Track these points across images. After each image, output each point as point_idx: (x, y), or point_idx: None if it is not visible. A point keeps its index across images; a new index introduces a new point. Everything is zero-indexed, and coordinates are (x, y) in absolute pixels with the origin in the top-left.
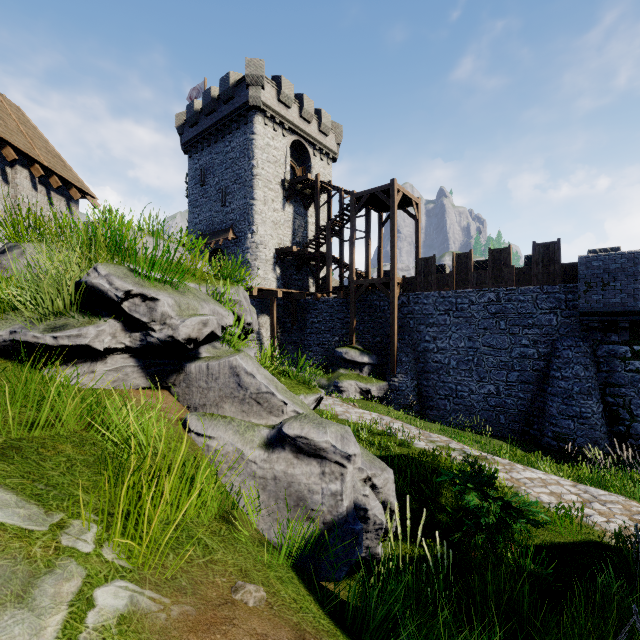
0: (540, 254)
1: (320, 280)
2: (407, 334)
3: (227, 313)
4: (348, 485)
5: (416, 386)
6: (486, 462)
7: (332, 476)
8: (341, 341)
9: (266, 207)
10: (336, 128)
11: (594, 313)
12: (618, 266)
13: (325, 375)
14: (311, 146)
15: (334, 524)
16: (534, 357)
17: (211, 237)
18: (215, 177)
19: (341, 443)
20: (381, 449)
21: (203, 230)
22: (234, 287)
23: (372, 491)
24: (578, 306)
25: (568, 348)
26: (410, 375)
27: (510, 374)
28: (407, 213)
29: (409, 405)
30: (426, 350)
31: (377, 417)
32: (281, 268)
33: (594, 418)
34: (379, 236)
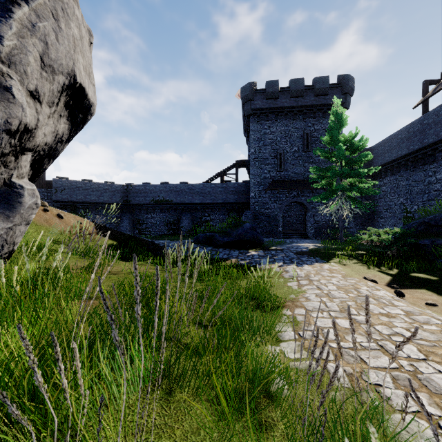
0: None
1: None
2: None
3: None
4: None
5: None
6: None
7: None
8: None
9: None
10: None
11: (59, 201)
12: (67, 184)
13: None
14: None
15: None
16: None
17: None
18: None
19: None
20: None
21: None
22: None
23: None
24: (52, 198)
25: None
26: None
27: None
28: None
29: None
30: None
31: None
32: None
33: None
34: None
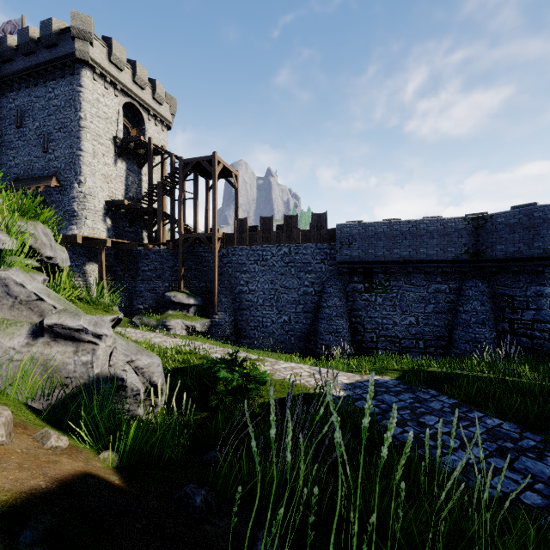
0: (316, 221)
1: (155, 234)
2: (227, 279)
3: (9, 239)
4: (100, 357)
5: (233, 321)
6: (260, 362)
7: (85, 351)
8: (171, 287)
9: (95, 160)
10: (171, 100)
11: (345, 262)
12: (357, 232)
13: (155, 317)
14: (145, 111)
15: (85, 386)
16: (312, 294)
17: (30, 182)
18: (35, 121)
19: (94, 327)
20: (181, 361)
21: (20, 174)
22: (29, 222)
23: (138, 372)
24: (336, 258)
25: (331, 286)
26: (228, 312)
27: (298, 307)
28: (229, 182)
29: (227, 336)
30: (241, 292)
31: (187, 341)
32: (113, 220)
33: (344, 332)
34: (206, 199)
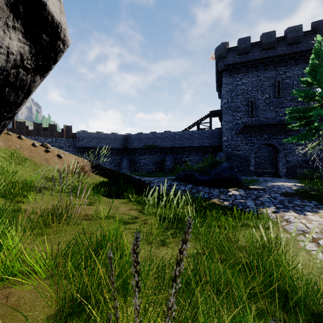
0: (66, 129)
1: None
2: None
3: None
4: None
5: None
6: None
7: None
8: None
9: None
10: None
11: (80, 147)
12: (85, 135)
13: None
14: None
15: None
16: None
17: None
18: None
19: None
20: None
21: None
22: None
23: None
24: (76, 145)
25: None
26: None
27: None
28: None
29: None
30: None
31: None
32: None
33: None
34: None
